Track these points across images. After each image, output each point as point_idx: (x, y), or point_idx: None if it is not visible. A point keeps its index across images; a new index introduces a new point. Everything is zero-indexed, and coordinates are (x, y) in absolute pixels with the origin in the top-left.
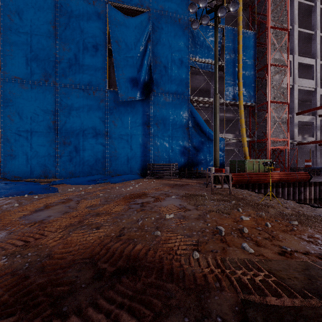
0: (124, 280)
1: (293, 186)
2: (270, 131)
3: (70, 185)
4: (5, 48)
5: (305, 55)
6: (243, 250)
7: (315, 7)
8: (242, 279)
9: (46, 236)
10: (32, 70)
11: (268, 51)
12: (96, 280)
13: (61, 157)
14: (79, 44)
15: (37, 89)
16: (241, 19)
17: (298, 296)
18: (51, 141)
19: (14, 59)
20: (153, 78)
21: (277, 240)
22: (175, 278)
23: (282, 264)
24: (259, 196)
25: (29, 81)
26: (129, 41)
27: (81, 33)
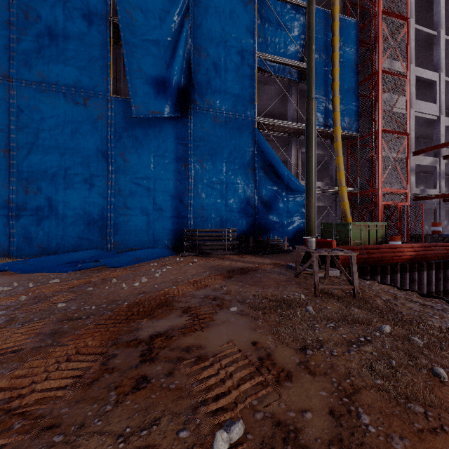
0: None
1: (435, 268)
2: (382, 177)
3: (18, 275)
4: None
5: None
6: None
7: None
8: None
9: None
10: None
11: (379, 49)
12: None
13: (21, 217)
14: (56, 10)
15: None
16: None
17: None
18: None
19: None
20: (193, 81)
21: None
22: None
23: None
24: (415, 299)
25: None
26: (151, 13)
27: None
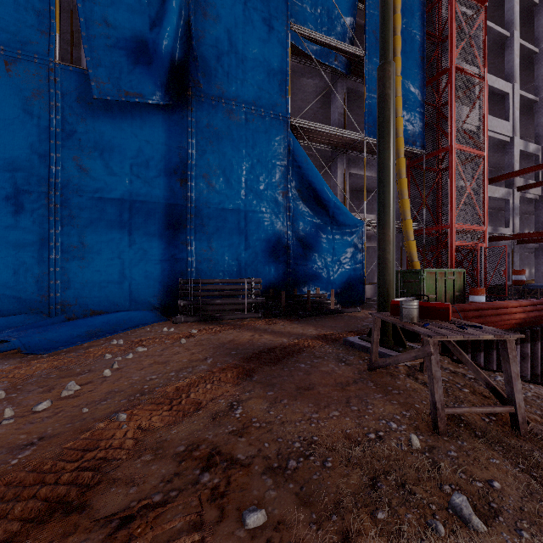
0: None
1: None
2: (455, 209)
3: None
4: None
5: None
6: None
7: None
8: None
9: None
10: None
11: (451, 37)
12: None
13: None
14: None
15: None
16: None
17: None
18: None
19: None
20: (195, 52)
21: None
22: None
23: None
24: None
25: None
26: None
27: None
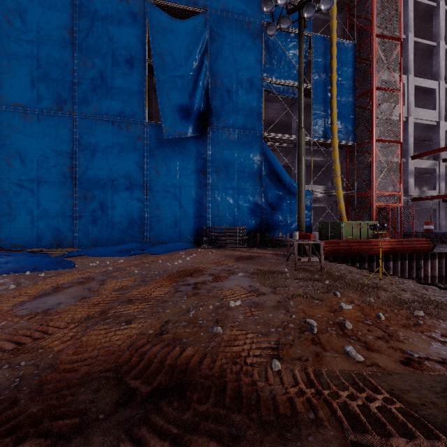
0: (165, 407)
1: (409, 258)
2: (376, 181)
3: (92, 258)
4: (1, 63)
5: (423, 76)
6: (347, 356)
7: (438, 9)
8: (349, 406)
9: (50, 335)
10: (40, 94)
11: (373, 68)
12: (121, 407)
13: (81, 217)
14: (106, 58)
15: (47, 122)
16: (335, 24)
17: (441, 436)
18: (67, 195)
19: (14, 79)
20: (211, 107)
21: (396, 340)
22: (244, 405)
23: (409, 381)
24: (363, 273)
25: (36, 109)
26: (178, 54)
27: (110, 42)
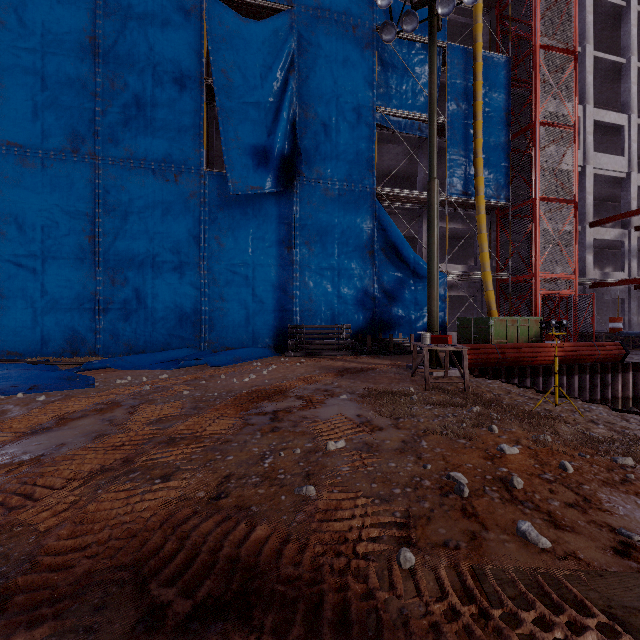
0: None
1: (591, 371)
2: (539, 259)
3: (122, 372)
4: None
5: (605, 107)
6: (522, 540)
7: (628, 10)
8: None
9: (36, 502)
10: (46, 128)
11: (535, 94)
12: (140, 639)
13: (107, 311)
14: (145, 75)
15: (57, 169)
16: (480, 30)
17: None
18: (86, 278)
19: (7, 105)
20: (299, 148)
21: (599, 509)
22: None
23: (636, 589)
24: (527, 395)
25: (40, 151)
26: (250, 71)
27: (150, 52)
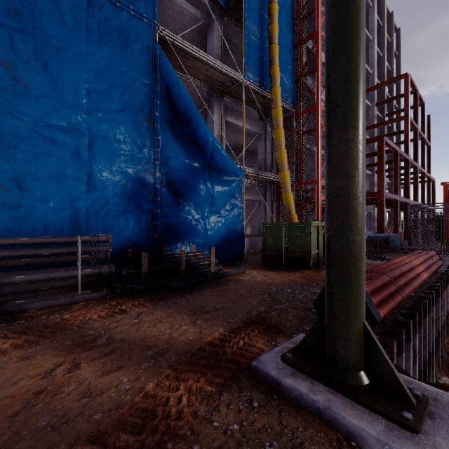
0: None
1: None
2: (321, 166)
3: None
4: None
5: None
6: None
7: None
8: None
9: None
10: None
11: (318, 4)
12: None
13: None
14: None
15: None
16: None
17: None
18: None
19: None
20: None
21: None
22: None
23: None
24: None
25: None
26: None
27: None
